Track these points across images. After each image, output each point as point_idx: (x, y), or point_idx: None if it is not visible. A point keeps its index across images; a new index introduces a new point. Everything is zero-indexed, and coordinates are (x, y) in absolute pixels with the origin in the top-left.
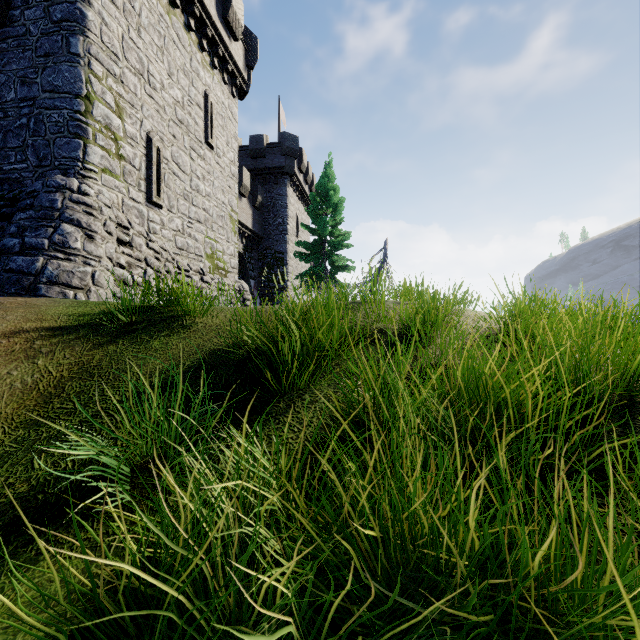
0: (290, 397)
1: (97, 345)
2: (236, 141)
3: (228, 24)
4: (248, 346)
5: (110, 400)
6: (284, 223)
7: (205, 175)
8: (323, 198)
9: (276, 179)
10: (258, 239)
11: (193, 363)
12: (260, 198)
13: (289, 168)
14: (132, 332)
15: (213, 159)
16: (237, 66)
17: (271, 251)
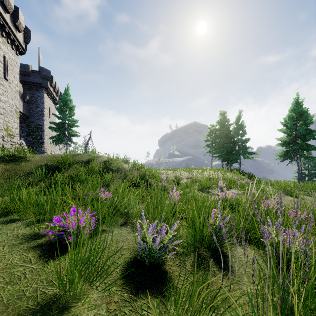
0: (63, 172)
1: (5, 165)
2: (18, 75)
3: (16, 26)
4: (49, 164)
5: (20, 175)
6: (42, 111)
7: (4, 93)
8: (64, 104)
9: (37, 88)
10: (26, 117)
11: (36, 168)
12: (28, 97)
13: (45, 85)
14: (13, 162)
15: (7, 85)
16: (20, 43)
17: (34, 124)
